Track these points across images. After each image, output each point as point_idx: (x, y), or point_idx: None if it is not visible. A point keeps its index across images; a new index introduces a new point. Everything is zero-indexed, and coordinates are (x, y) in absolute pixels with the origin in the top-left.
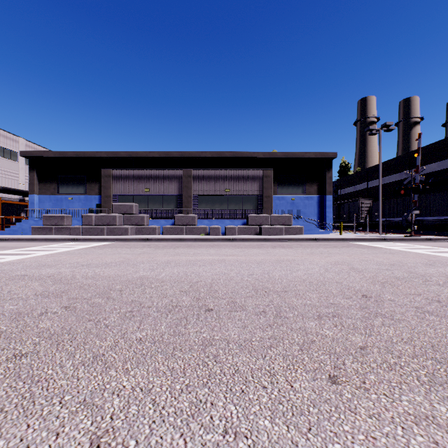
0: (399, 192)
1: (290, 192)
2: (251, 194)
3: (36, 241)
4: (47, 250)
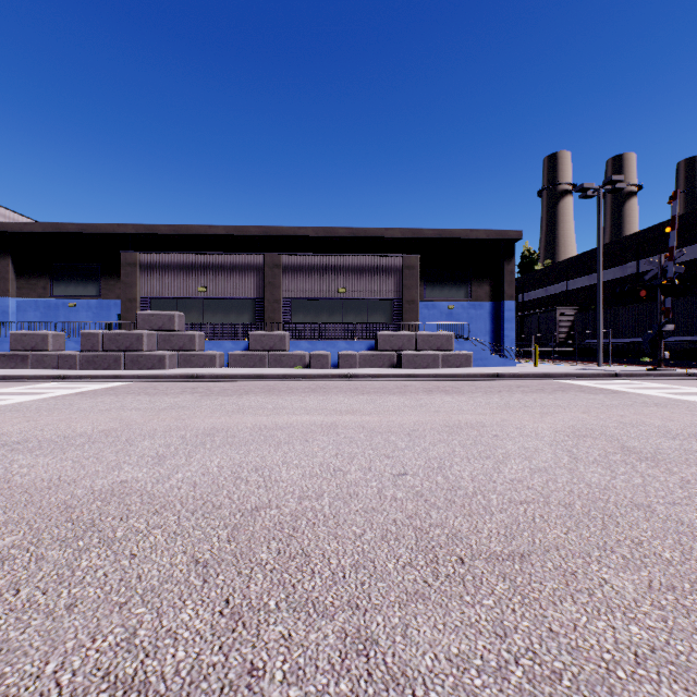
0: (637, 293)
1: (446, 295)
2: (383, 297)
3: None
4: None
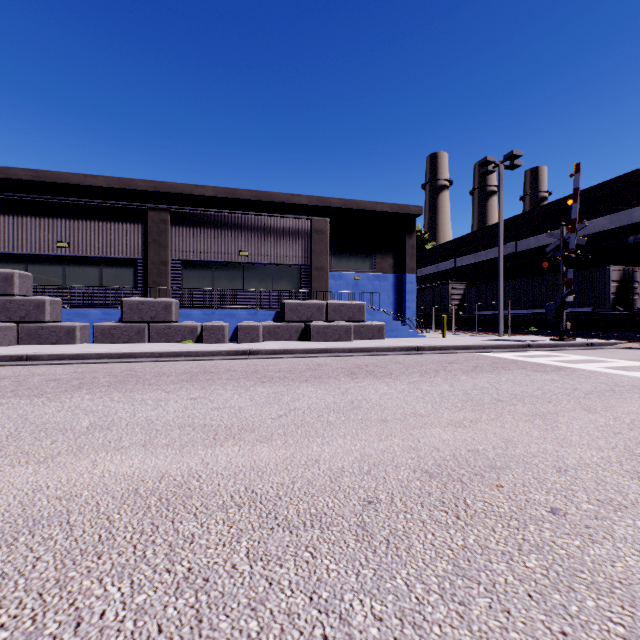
0: (540, 264)
1: (352, 266)
2: (290, 263)
3: None
4: None
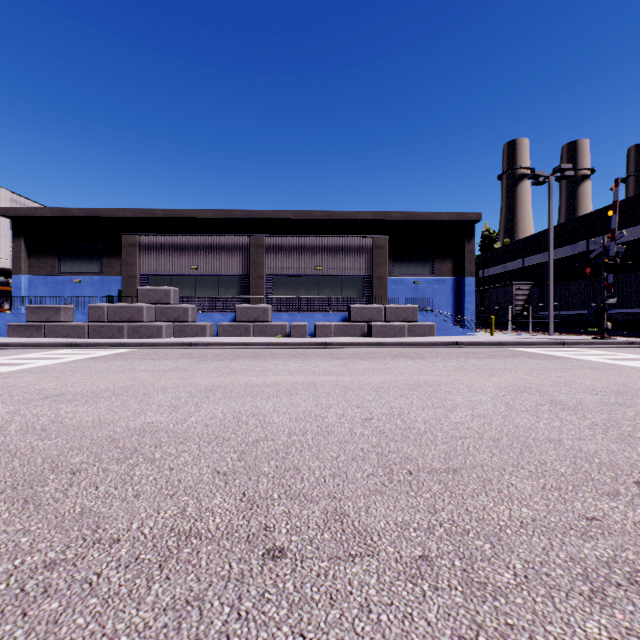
0: (583, 270)
1: (412, 272)
2: (355, 274)
3: (8, 347)
4: (12, 364)
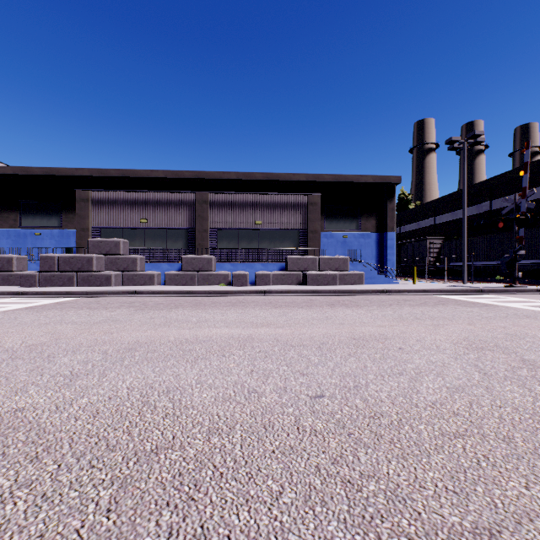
0: (496, 225)
1: (341, 227)
2: (291, 228)
3: None
4: None
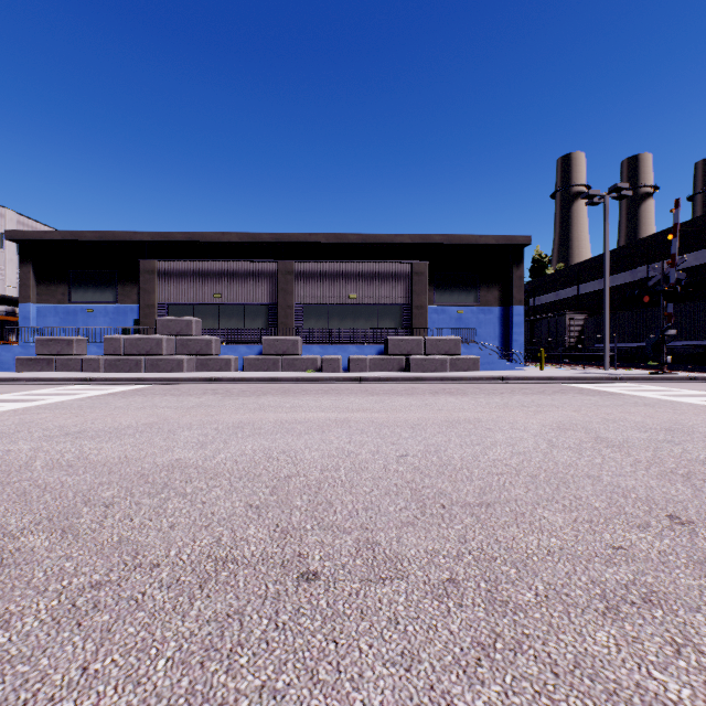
0: (640, 299)
1: (456, 300)
2: (392, 302)
3: (18, 382)
4: (25, 400)
